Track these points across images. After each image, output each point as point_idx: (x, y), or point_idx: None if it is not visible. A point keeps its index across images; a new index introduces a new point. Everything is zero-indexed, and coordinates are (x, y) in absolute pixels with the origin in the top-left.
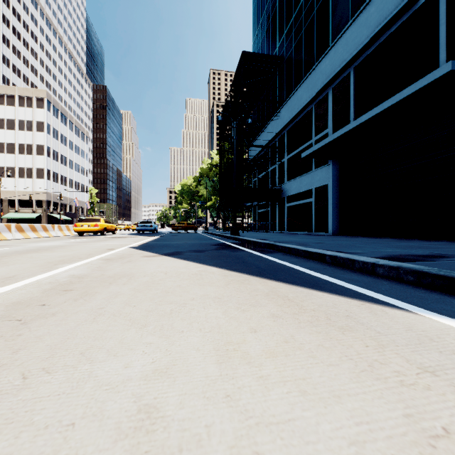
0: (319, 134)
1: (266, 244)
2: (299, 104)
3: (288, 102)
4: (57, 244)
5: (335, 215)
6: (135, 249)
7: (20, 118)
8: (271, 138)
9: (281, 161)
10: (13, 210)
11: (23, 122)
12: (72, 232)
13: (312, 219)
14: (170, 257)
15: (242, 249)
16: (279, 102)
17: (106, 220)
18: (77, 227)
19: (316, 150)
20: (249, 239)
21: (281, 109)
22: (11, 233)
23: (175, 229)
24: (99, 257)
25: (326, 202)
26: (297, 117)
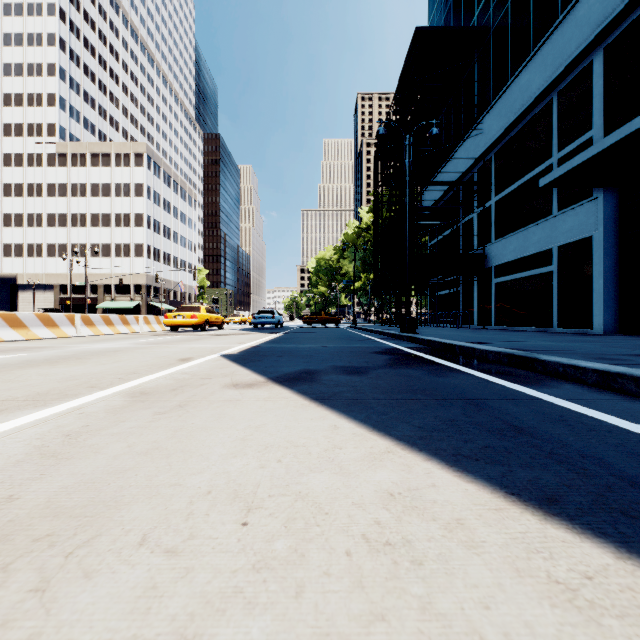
0: (570, 144)
1: (502, 355)
2: (524, 99)
3: (499, 101)
4: (118, 345)
5: (609, 294)
6: (228, 360)
7: (116, 181)
8: (465, 169)
9: (484, 205)
10: (108, 297)
11: (119, 186)
12: (164, 327)
13: (552, 304)
14: (288, 389)
15: (451, 368)
16: (480, 106)
17: (209, 309)
18: (168, 318)
19: (576, 166)
20: (448, 341)
21: (484, 116)
22: (76, 327)
23: (308, 322)
24: (135, 382)
25: (588, 270)
26: (518, 124)
